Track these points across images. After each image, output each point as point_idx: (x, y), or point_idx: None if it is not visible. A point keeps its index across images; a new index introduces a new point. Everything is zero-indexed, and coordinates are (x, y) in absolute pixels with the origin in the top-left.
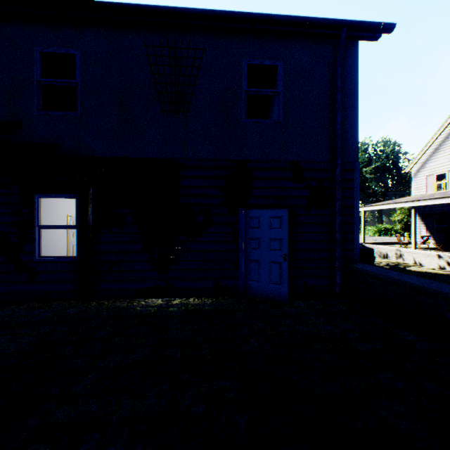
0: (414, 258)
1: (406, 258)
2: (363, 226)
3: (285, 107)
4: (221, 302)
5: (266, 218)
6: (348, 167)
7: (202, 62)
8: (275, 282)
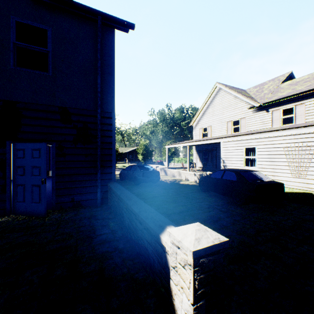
0: (185, 176)
1: (182, 176)
2: (167, 157)
3: (54, 64)
4: None
5: (29, 150)
6: (107, 115)
7: None
8: (36, 201)
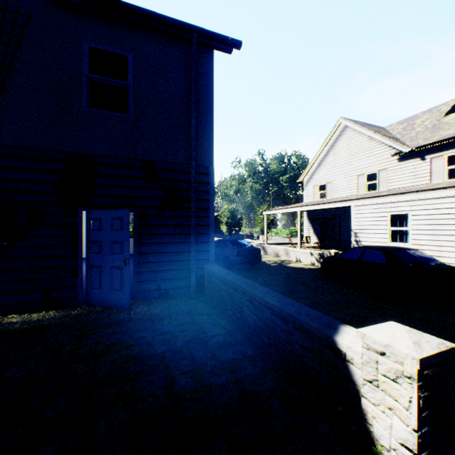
0: (296, 256)
1: (291, 256)
2: (266, 228)
3: (136, 102)
4: (45, 317)
5: (108, 219)
6: (204, 171)
7: (26, 31)
8: (116, 288)
